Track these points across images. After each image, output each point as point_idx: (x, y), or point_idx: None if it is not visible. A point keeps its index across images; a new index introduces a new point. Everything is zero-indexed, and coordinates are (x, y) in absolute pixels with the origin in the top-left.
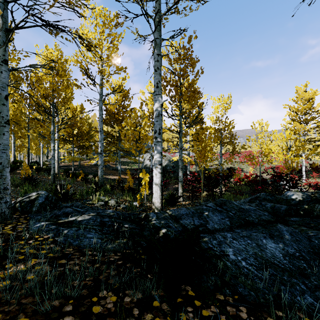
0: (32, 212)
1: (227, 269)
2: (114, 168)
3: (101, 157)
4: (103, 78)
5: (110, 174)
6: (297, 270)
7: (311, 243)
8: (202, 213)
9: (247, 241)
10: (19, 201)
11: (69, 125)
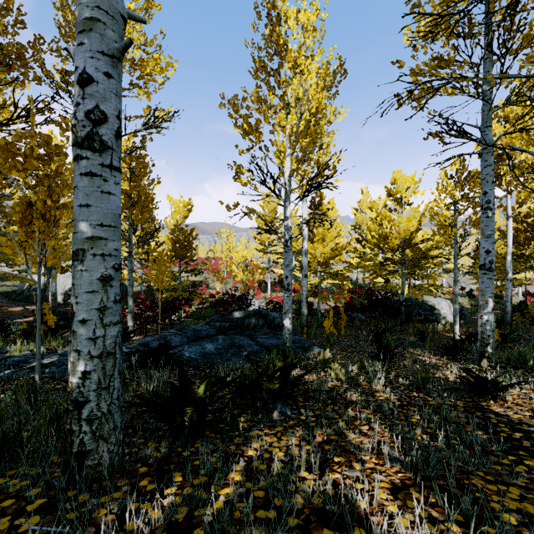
0: None
1: (185, 360)
2: None
3: None
4: None
5: None
6: (219, 353)
7: (231, 341)
8: (166, 338)
9: (197, 347)
10: None
11: None
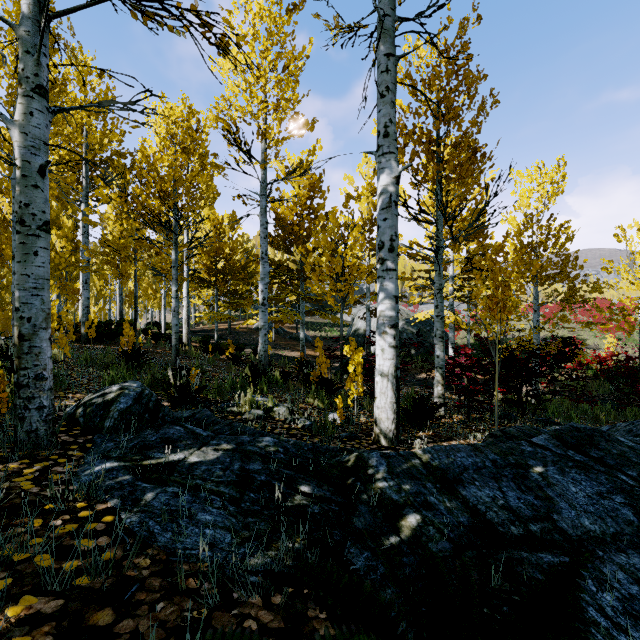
0: (103, 431)
1: None
2: (293, 336)
3: (263, 312)
4: (267, 146)
5: (285, 348)
6: None
7: None
8: (526, 469)
9: None
10: (85, 402)
11: (210, 252)
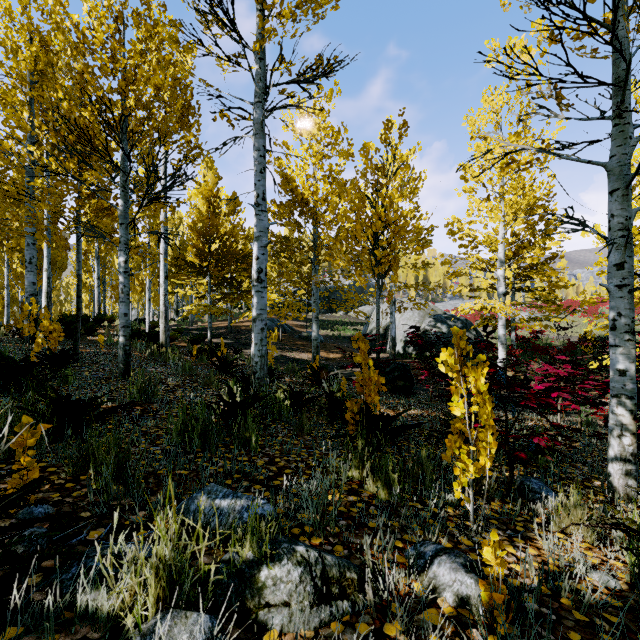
0: None
1: None
2: (302, 335)
3: (259, 292)
4: (263, 3)
5: (293, 349)
6: None
7: None
8: None
9: None
10: None
11: (201, 230)
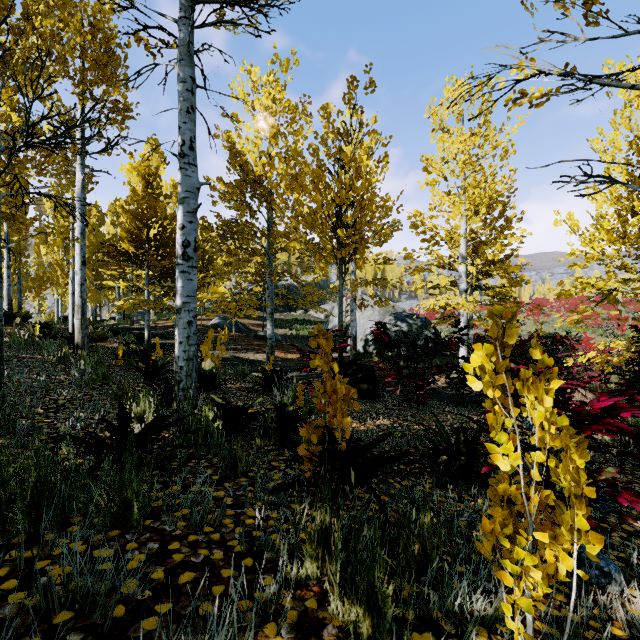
0: None
1: None
2: (258, 335)
3: (185, 272)
4: None
5: (248, 349)
6: None
7: None
8: None
9: None
10: None
11: (135, 212)
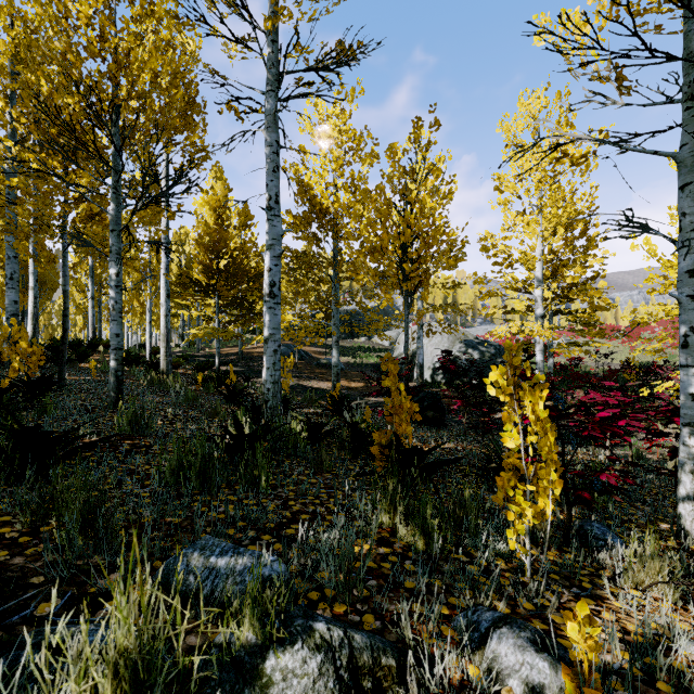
0: None
1: None
2: (321, 362)
3: (272, 308)
4: None
5: (311, 377)
6: None
7: None
8: None
9: None
10: None
11: (207, 244)
